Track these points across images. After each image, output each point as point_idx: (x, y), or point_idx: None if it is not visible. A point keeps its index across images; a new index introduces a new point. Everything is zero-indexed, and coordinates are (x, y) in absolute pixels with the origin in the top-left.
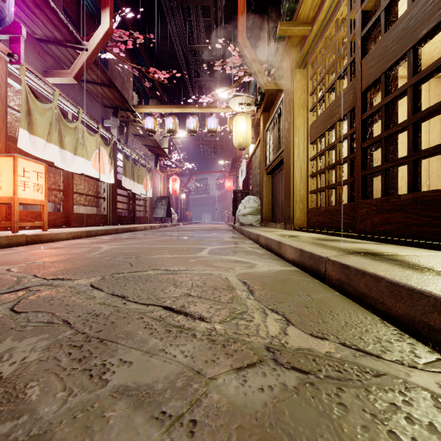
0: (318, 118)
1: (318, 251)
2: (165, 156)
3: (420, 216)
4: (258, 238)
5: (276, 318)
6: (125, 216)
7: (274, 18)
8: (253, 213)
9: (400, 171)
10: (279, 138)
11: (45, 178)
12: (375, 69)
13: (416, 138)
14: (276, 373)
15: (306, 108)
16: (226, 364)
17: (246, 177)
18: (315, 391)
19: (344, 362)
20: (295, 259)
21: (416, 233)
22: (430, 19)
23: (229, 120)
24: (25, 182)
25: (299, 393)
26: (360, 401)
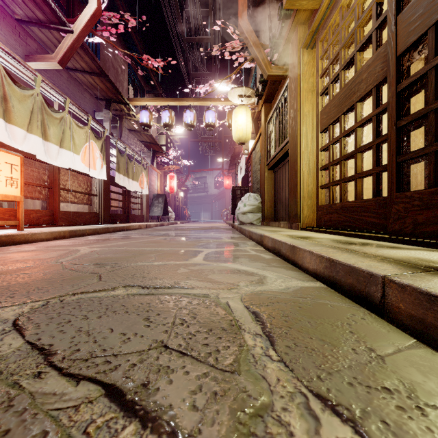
0: (330, 101)
1: (359, 263)
2: (161, 152)
3: None
4: (262, 239)
5: (342, 437)
6: (119, 214)
7: (276, 5)
8: (253, 212)
9: (419, 164)
10: (283, 129)
11: (21, 171)
12: (418, 23)
13: None
14: None
15: (315, 93)
16: None
17: (245, 174)
18: None
19: None
20: (320, 271)
21: None
22: None
23: (228, 113)
24: None
25: None
26: None
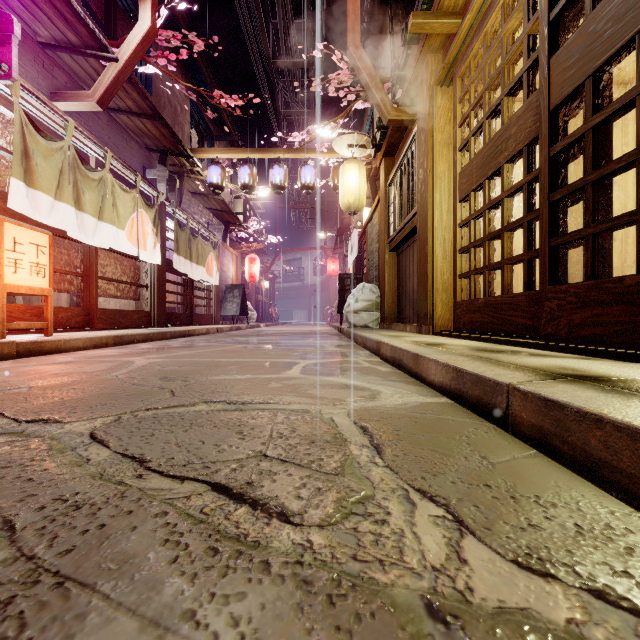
0: (472, 161)
1: (488, 371)
2: (238, 224)
3: None
4: (378, 346)
5: (434, 515)
6: (177, 314)
7: (401, 18)
8: (369, 310)
9: None
10: (409, 194)
11: (50, 254)
12: (574, 71)
13: None
14: None
15: (452, 147)
16: None
17: (358, 256)
18: None
19: None
20: (447, 384)
21: None
22: None
23: (333, 170)
24: (16, 261)
25: None
26: None
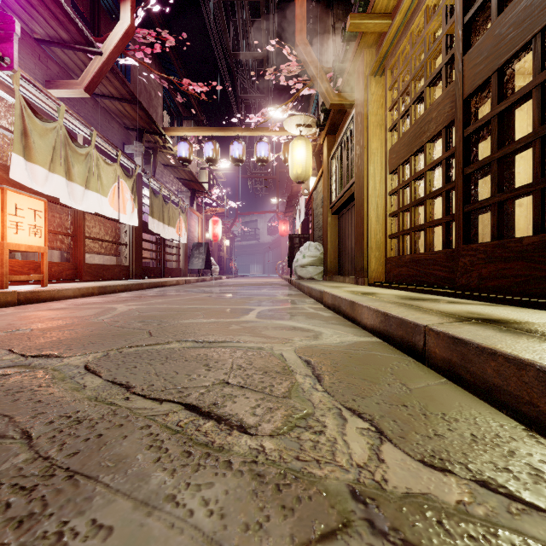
0: (400, 139)
1: (410, 315)
2: (203, 192)
3: None
4: (322, 295)
5: (361, 427)
6: (152, 268)
7: (341, 17)
8: (314, 264)
9: None
10: (348, 167)
11: (45, 217)
12: (483, 66)
13: (545, 158)
14: None
15: (384, 127)
16: (282, 534)
17: (305, 218)
18: None
19: (495, 529)
20: (377, 326)
21: None
22: None
23: (284, 146)
24: (17, 223)
25: None
26: None
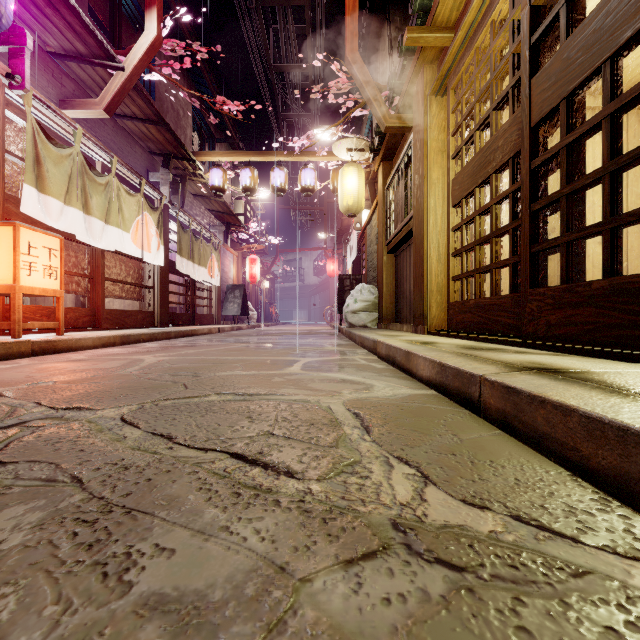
0: (464, 169)
1: (467, 365)
2: (239, 225)
3: (622, 312)
4: (375, 345)
5: (407, 473)
6: (180, 314)
7: (399, 24)
8: (367, 310)
9: (585, 248)
10: (406, 198)
11: (62, 257)
12: (551, 92)
13: (615, 196)
14: (411, 571)
15: (446, 154)
16: (328, 554)
17: (357, 257)
18: (478, 603)
19: (520, 550)
20: (433, 378)
21: (616, 338)
22: (637, 14)
23: (333, 173)
24: (31, 264)
25: (450, 607)
26: (555, 623)
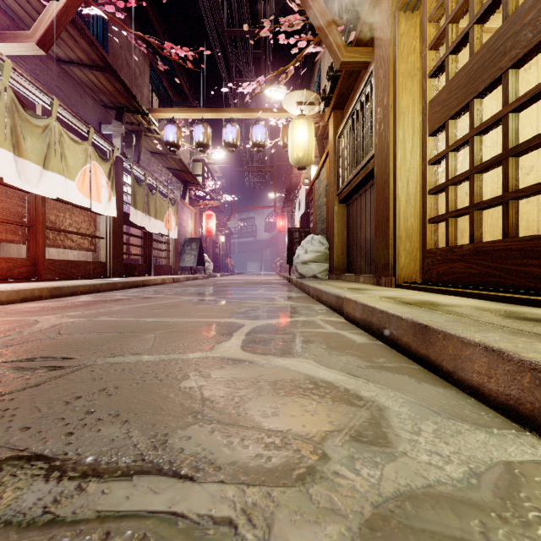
0: (450, 81)
1: None
2: (195, 183)
3: None
4: (340, 302)
5: None
6: (136, 265)
7: None
8: (318, 260)
9: None
10: (363, 140)
11: None
12: None
13: None
14: None
15: (416, 79)
16: None
17: (304, 212)
18: None
19: None
20: (540, 410)
21: None
22: None
23: (283, 129)
24: None
25: None
26: None
